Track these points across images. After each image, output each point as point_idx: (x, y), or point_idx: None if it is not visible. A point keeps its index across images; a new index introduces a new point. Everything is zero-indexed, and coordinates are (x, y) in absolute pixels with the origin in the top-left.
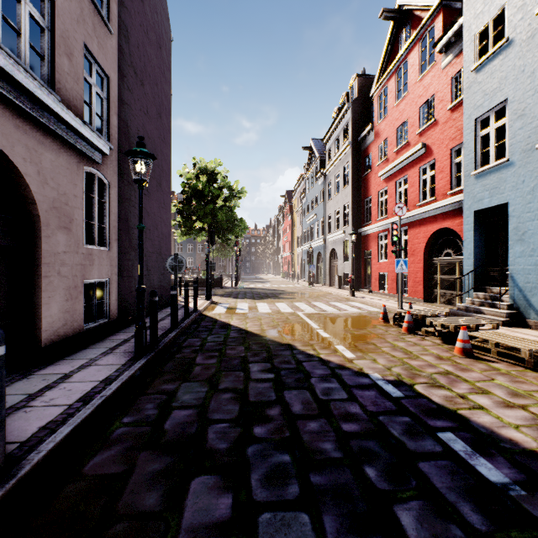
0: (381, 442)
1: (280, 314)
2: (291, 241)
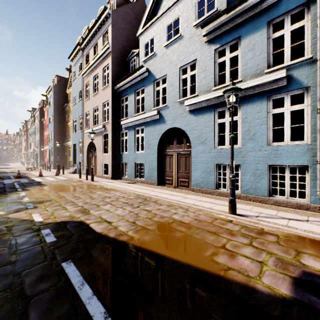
0: (2, 172)
1: (1, 170)
2: (27, 146)
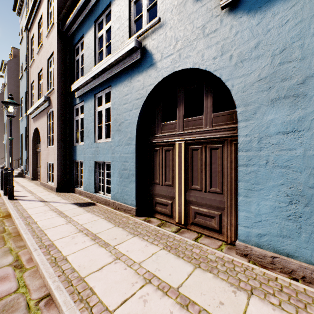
0: None
1: None
2: None
